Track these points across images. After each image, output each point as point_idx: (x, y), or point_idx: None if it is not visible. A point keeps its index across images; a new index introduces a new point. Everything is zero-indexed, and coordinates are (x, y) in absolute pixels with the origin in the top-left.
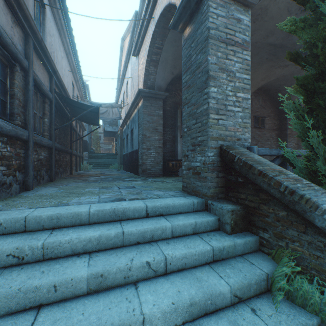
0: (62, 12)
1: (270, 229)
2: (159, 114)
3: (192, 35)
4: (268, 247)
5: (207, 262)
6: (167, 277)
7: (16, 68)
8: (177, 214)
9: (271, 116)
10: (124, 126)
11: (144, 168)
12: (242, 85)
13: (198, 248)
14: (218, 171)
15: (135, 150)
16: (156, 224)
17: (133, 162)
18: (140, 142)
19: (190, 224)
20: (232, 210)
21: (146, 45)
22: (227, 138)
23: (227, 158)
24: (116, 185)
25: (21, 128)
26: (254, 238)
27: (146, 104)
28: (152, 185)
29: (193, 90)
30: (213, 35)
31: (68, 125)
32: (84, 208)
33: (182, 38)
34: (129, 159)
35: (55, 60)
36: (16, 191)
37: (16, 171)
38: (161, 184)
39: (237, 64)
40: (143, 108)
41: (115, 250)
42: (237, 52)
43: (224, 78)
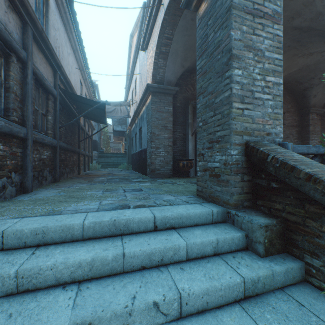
0: (68, 5)
1: (324, 255)
2: (169, 110)
3: (209, 11)
4: (319, 279)
5: (236, 299)
6: (182, 324)
7: (12, 58)
8: (192, 226)
9: (291, 112)
10: (133, 125)
11: (153, 168)
12: (273, 67)
13: (225, 280)
14: (243, 173)
15: (144, 149)
16: (167, 242)
17: (142, 162)
18: (148, 140)
19: (210, 243)
20: (266, 225)
21: (155, 36)
22: (254, 132)
23: (256, 157)
24: (122, 187)
25: (16, 125)
26: (298, 264)
27: (155, 100)
28: (161, 187)
29: (211, 76)
30: (237, 4)
31: (75, 124)
32: (78, 218)
33: (194, 26)
34: (138, 158)
35: (60, 56)
36: (11, 194)
37: (11, 172)
38: (171, 186)
39: (266, 41)
40: (152, 104)
41: (112, 279)
42: (266, 25)
43: (250, 58)
